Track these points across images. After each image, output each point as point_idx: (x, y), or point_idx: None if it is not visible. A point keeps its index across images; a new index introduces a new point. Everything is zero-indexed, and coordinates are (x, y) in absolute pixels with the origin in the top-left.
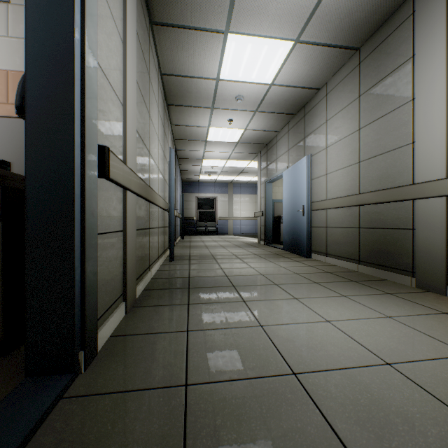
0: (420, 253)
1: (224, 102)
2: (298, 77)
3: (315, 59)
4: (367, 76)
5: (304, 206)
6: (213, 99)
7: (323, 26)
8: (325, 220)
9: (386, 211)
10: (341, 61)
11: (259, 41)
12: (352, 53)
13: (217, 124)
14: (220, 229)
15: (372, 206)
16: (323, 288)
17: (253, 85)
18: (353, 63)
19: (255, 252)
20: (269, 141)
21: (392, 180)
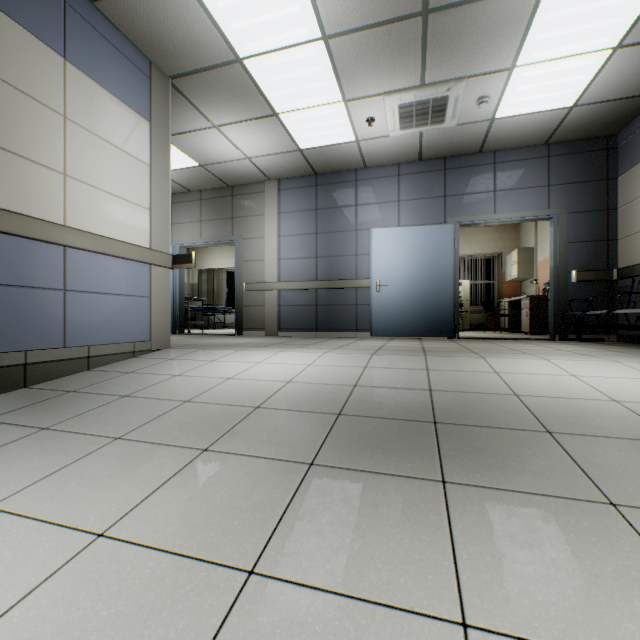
0: None
1: None
2: None
3: None
4: None
5: None
6: None
7: None
8: None
9: None
10: None
11: None
12: None
13: None
14: None
15: None
16: None
17: None
18: None
19: None
20: None
21: None
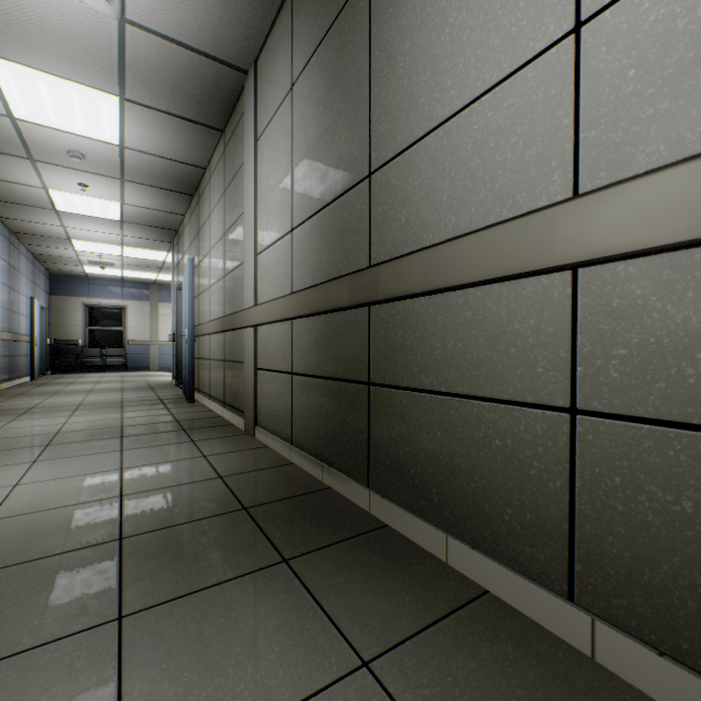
0: (246, 391)
1: (51, 155)
2: (161, 146)
3: (170, 129)
4: (228, 169)
5: (188, 330)
6: (26, 146)
7: (151, 90)
8: (209, 350)
9: (235, 340)
10: (212, 141)
11: (56, 81)
12: (219, 134)
13: (61, 187)
14: (134, 362)
15: (230, 334)
16: (113, 443)
17: (89, 140)
18: (222, 147)
19: (131, 398)
20: (180, 227)
21: (238, 303)
